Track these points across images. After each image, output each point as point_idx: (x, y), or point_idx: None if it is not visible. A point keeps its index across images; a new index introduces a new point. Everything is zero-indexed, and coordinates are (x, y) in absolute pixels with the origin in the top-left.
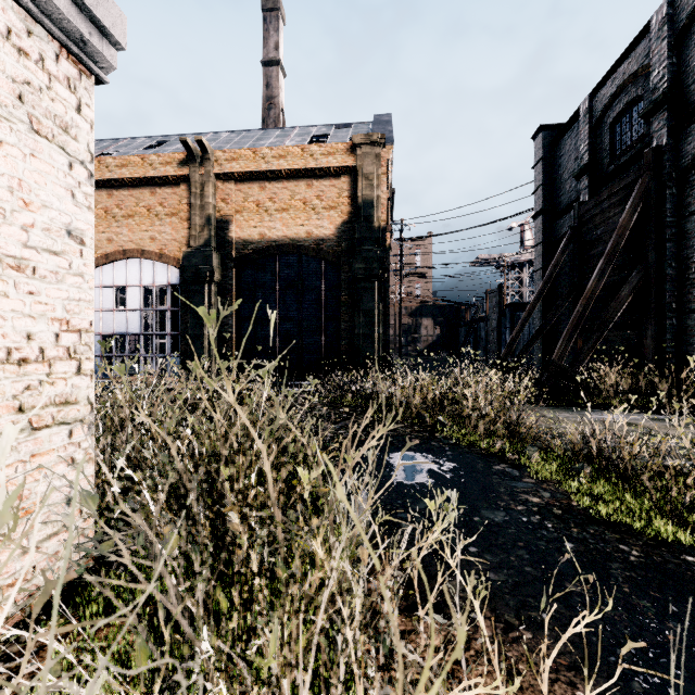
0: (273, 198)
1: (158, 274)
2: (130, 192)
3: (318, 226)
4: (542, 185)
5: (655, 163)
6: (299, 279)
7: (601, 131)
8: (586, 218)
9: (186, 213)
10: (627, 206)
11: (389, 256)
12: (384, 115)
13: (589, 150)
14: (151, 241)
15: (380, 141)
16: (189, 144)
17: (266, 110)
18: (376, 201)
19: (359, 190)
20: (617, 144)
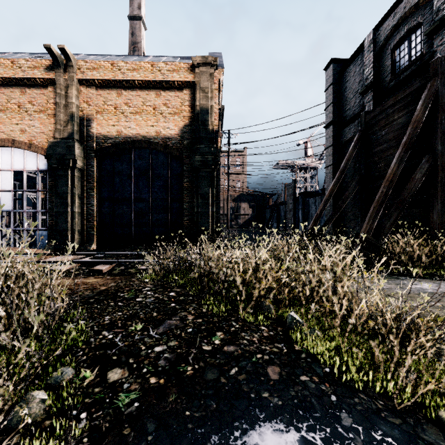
0: (128, 103)
1: (27, 160)
2: (2, 90)
3: (165, 127)
4: (332, 102)
5: (441, 70)
6: (149, 168)
7: (382, 57)
8: (372, 123)
9: (53, 111)
10: (418, 105)
11: (220, 155)
12: (217, 53)
13: (373, 71)
14: (21, 133)
15: (214, 63)
16: (53, 51)
17: (131, 51)
18: (210, 109)
19: (198, 100)
20: (396, 66)
